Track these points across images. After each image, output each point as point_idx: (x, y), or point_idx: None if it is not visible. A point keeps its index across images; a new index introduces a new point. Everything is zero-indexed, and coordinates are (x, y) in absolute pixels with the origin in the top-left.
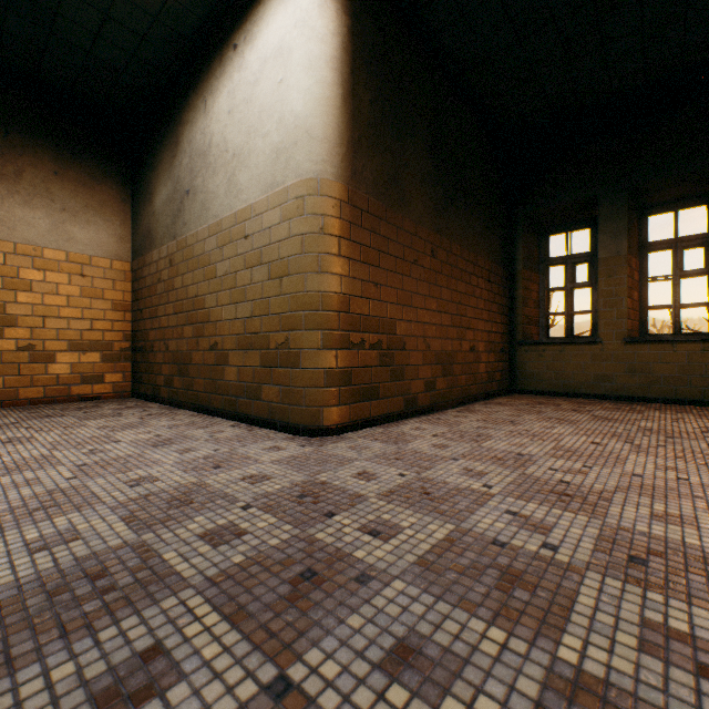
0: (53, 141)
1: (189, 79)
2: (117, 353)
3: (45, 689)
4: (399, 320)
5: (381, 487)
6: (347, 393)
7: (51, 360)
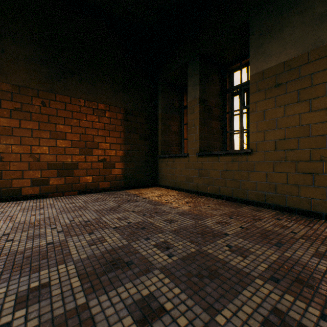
0: None
1: None
2: None
3: None
4: None
5: None
6: None
7: None
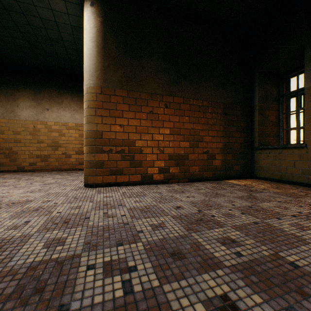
0: (71, 89)
1: None
2: None
3: None
4: (137, 140)
5: (37, 205)
6: (100, 171)
7: (70, 157)
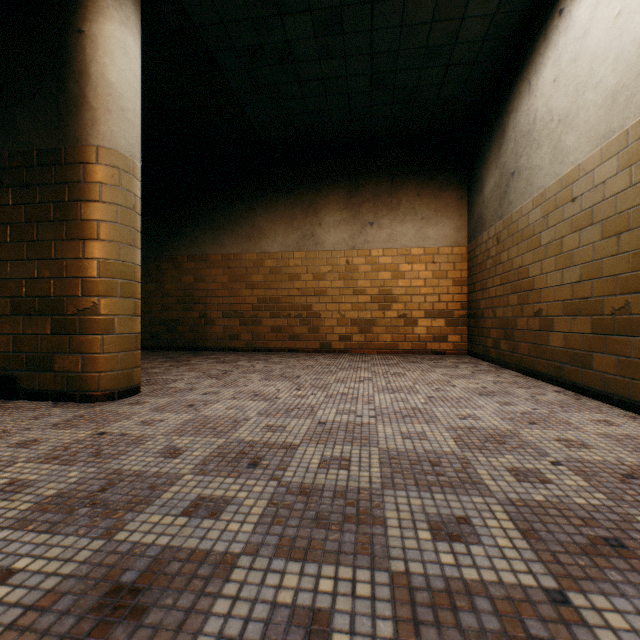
0: (416, 173)
1: (513, 71)
2: (456, 319)
3: (407, 505)
4: None
5: None
6: None
7: (414, 324)
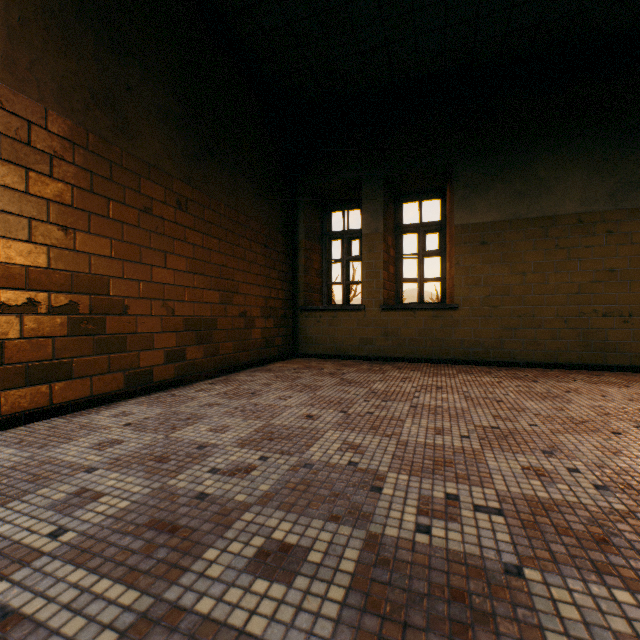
0: None
1: None
2: None
3: None
4: (116, 278)
5: None
6: None
7: None
